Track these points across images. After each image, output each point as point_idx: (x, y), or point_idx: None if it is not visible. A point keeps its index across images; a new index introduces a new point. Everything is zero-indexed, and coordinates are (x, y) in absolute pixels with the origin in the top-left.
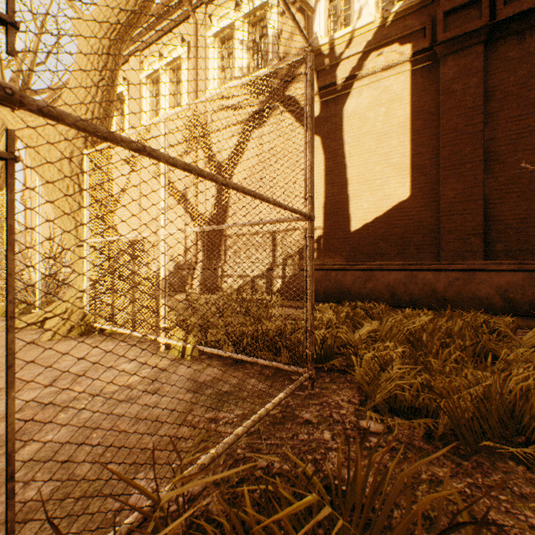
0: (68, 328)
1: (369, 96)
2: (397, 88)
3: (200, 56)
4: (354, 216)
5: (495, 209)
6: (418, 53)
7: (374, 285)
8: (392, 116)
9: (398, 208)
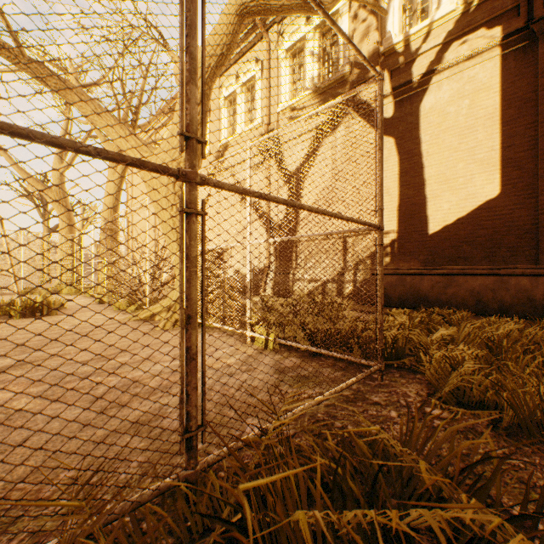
0: (174, 321)
1: (449, 89)
2: (484, 76)
3: (272, 73)
4: (432, 218)
5: None
6: (510, 35)
7: (456, 291)
8: (477, 108)
9: (485, 207)
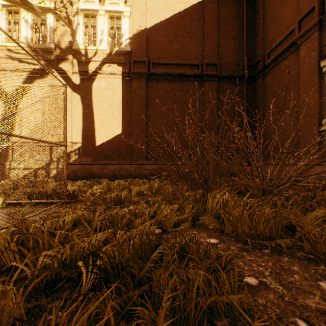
0: None
1: (105, 83)
2: (117, 84)
3: None
4: (98, 139)
5: (150, 141)
6: (124, 73)
7: (107, 171)
8: (115, 96)
9: (117, 137)
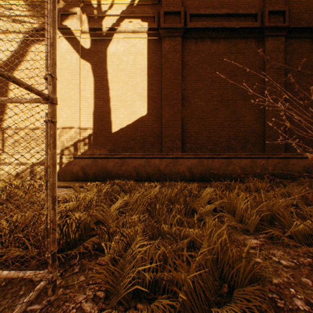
0: None
1: (123, 46)
2: (140, 46)
3: None
4: (115, 123)
5: (186, 126)
6: (151, 30)
7: (127, 168)
8: (137, 63)
9: (141, 120)
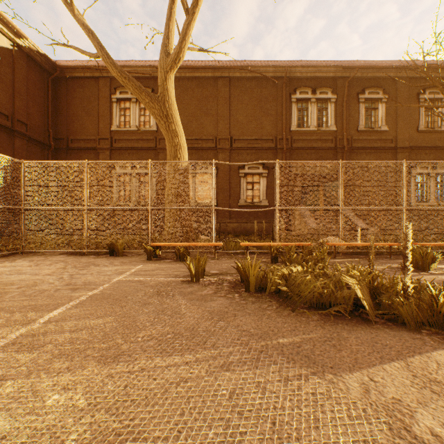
0: None
1: None
2: None
3: None
4: None
5: None
6: None
7: None
8: None
9: None
